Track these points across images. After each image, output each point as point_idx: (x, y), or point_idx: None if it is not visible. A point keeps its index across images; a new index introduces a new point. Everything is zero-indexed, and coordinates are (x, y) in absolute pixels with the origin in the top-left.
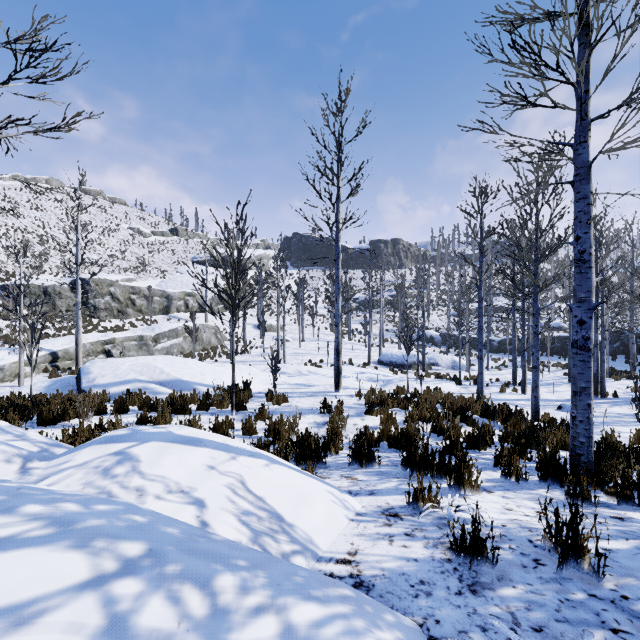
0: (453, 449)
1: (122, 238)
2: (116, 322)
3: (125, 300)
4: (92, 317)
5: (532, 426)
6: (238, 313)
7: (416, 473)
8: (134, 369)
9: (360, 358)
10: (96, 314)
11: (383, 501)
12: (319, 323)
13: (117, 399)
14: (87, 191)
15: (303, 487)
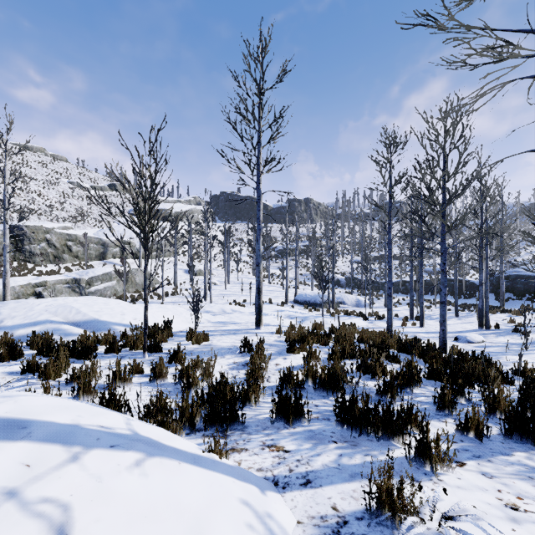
0: (386, 392)
1: (62, 191)
2: (52, 267)
3: (61, 246)
4: (27, 262)
5: (449, 360)
6: (151, 247)
7: (355, 432)
8: (48, 310)
9: (278, 298)
10: (31, 259)
11: (327, 502)
12: (243, 268)
13: (7, 343)
14: (29, 148)
15: (197, 503)
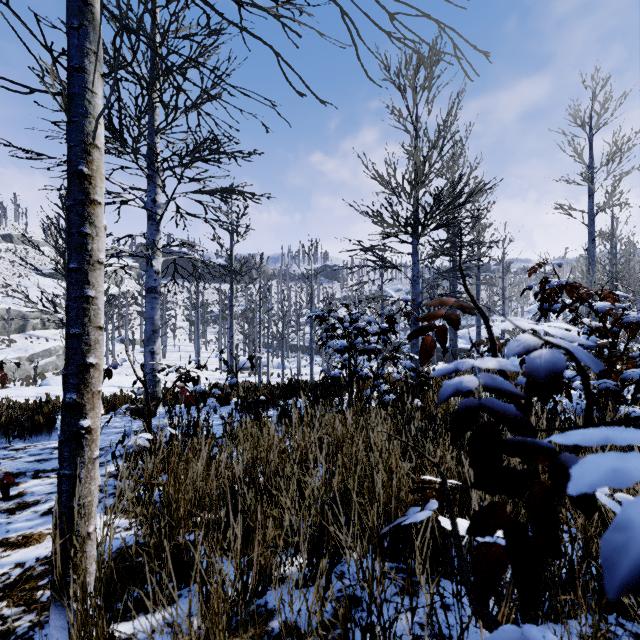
0: None
1: None
2: None
3: None
4: None
5: None
6: None
7: None
8: None
9: (214, 364)
10: None
11: None
12: (179, 335)
13: None
14: None
15: None
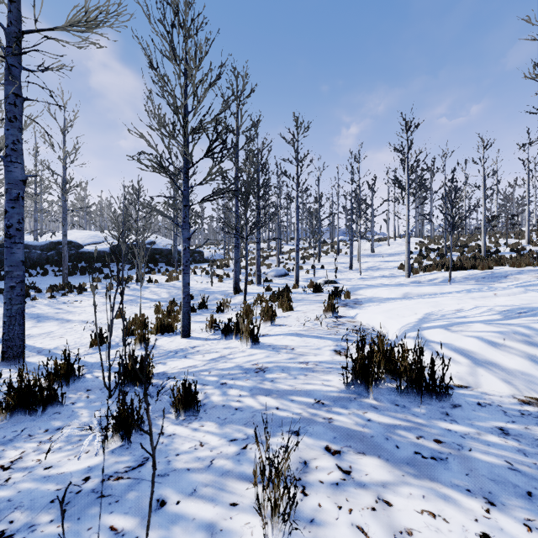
0: None
1: None
2: None
3: None
4: None
5: None
6: None
7: None
8: None
9: None
10: None
11: None
12: None
13: None
14: None
15: None
